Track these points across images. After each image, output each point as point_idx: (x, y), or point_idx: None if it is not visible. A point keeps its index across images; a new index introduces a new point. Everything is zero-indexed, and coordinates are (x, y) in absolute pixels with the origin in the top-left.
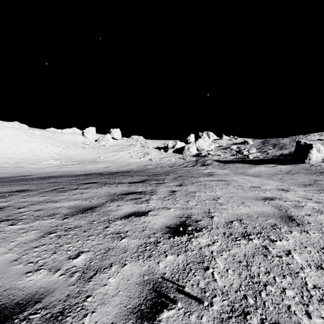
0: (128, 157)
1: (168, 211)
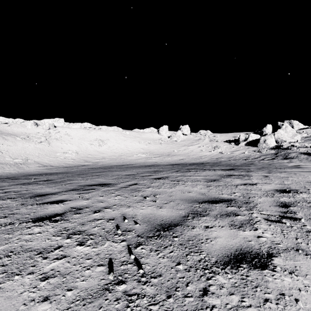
0: (198, 151)
1: (271, 185)
